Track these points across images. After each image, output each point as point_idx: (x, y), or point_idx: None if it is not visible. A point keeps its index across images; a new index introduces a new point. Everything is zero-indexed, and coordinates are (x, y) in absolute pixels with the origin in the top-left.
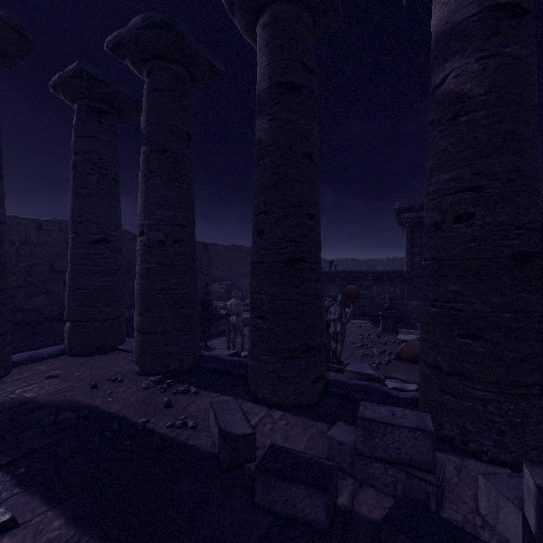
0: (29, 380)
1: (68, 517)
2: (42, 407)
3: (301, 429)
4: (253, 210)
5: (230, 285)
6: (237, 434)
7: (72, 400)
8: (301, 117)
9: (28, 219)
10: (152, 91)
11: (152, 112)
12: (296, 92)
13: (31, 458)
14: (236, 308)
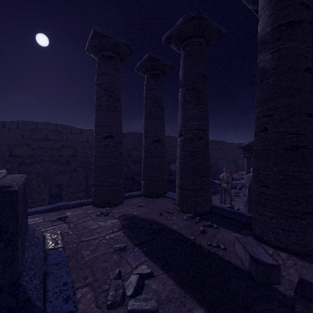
0: (132, 206)
1: (174, 280)
2: (142, 220)
3: (311, 272)
4: (256, 115)
5: (212, 164)
6: (266, 263)
7: (153, 219)
8: (301, 43)
9: None
10: (186, 57)
11: (186, 68)
12: (296, 27)
13: (147, 244)
14: (226, 179)
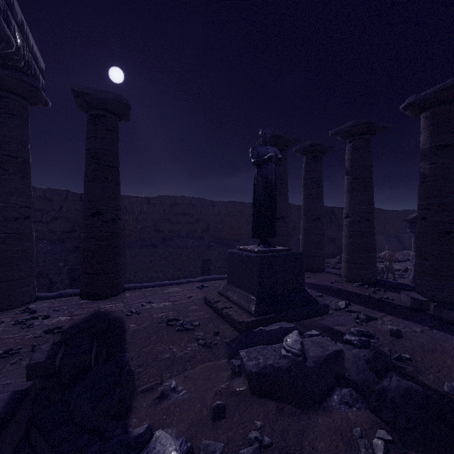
0: None
1: (364, 307)
2: (319, 285)
3: None
4: (418, 207)
5: None
6: (420, 299)
7: (328, 285)
8: (451, 160)
9: (250, 203)
10: (353, 150)
11: (353, 160)
12: (448, 148)
13: (335, 295)
14: (389, 257)
